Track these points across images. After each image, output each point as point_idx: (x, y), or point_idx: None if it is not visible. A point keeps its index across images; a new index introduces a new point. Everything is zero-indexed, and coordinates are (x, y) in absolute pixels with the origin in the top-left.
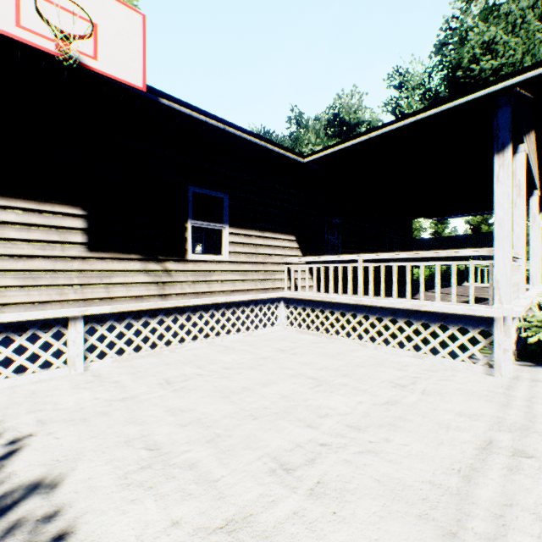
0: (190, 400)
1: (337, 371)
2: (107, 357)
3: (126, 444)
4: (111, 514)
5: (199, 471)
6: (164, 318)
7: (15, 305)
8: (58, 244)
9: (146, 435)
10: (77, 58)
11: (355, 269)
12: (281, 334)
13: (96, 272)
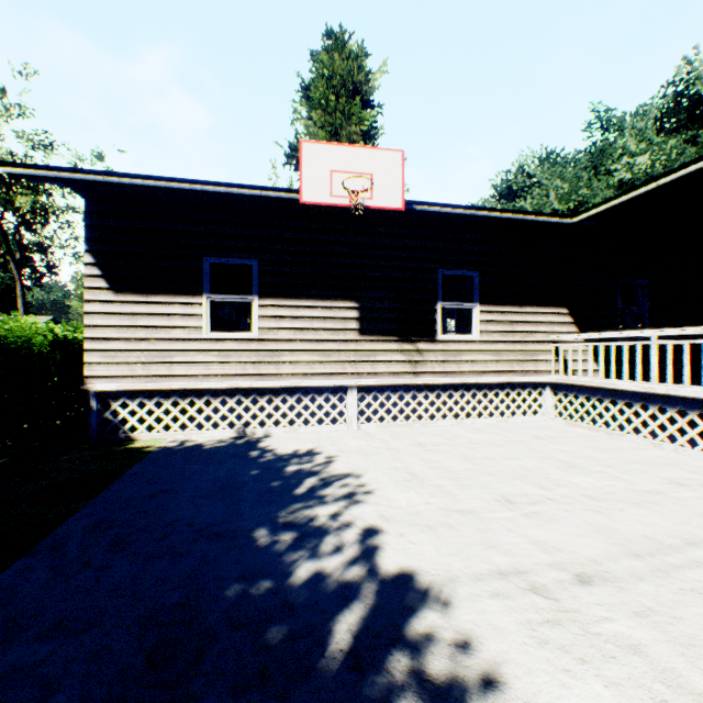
0: (438, 457)
1: (599, 461)
2: (372, 421)
3: (394, 469)
4: (391, 492)
5: (443, 489)
6: (416, 394)
7: (318, 375)
8: (341, 331)
9: (406, 468)
10: (361, 203)
11: (678, 348)
12: (544, 425)
13: (365, 352)
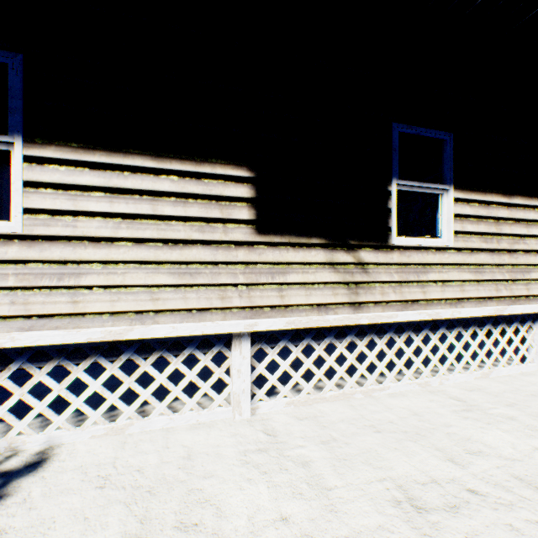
0: None
1: None
2: (278, 396)
3: None
4: None
5: None
6: (355, 341)
7: (169, 312)
8: (218, 223)
9: None
10: None
11: None
12: None
13: (266, 265)
